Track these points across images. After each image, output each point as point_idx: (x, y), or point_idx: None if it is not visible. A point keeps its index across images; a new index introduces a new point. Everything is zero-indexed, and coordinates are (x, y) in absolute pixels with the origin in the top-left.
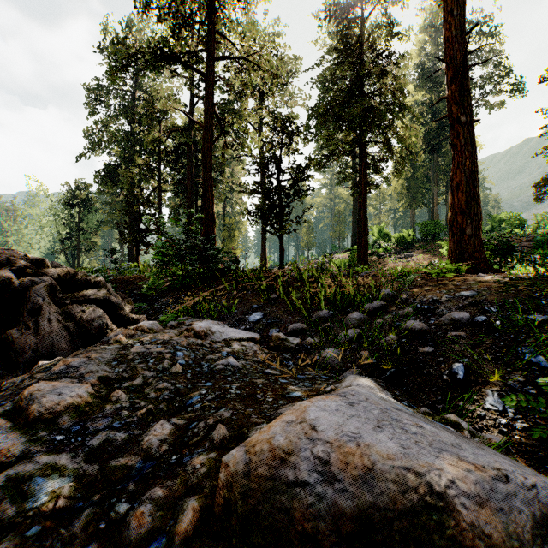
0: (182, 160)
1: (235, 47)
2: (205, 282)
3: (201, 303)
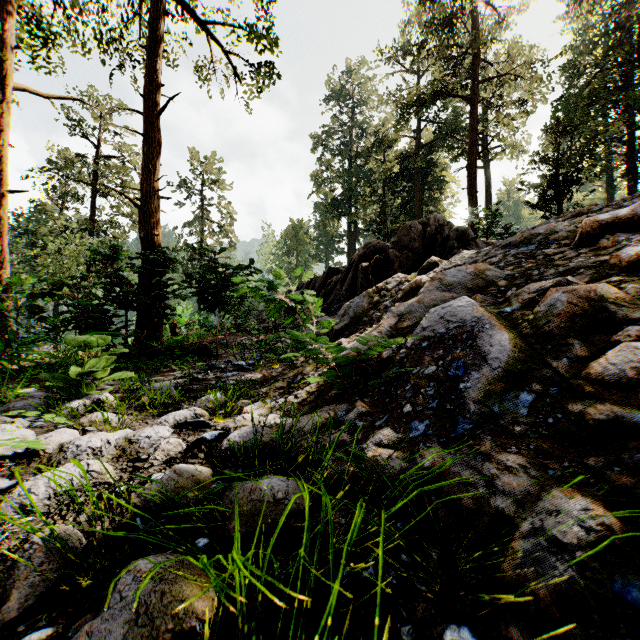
0: (401, 184)
1: (493, 66)
2: None
3: None
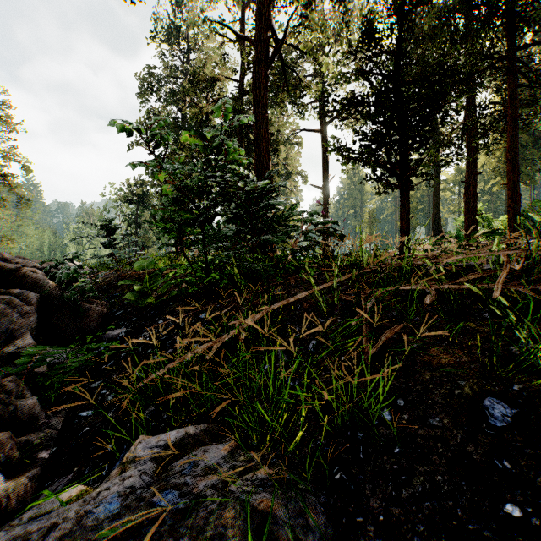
0: None
1: None
2: (257, 283)
3: (240, 363)
